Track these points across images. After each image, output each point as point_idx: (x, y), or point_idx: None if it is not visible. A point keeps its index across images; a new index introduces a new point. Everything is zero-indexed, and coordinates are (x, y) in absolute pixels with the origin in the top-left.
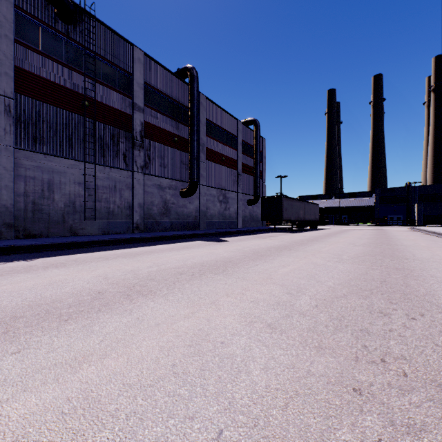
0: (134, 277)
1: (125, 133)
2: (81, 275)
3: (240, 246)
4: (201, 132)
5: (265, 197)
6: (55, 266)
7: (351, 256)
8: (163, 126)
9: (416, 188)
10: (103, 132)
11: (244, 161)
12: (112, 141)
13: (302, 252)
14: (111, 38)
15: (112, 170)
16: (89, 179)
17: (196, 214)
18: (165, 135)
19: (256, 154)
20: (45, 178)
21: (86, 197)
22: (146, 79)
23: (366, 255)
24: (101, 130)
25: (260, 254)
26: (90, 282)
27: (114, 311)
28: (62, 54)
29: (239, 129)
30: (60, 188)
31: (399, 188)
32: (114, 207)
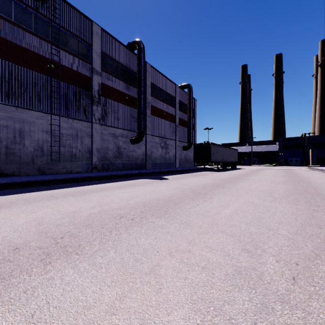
0: (70, 222)
1: (85, 92)
2: (16, 218)
3: (179, 184)
4: (147, 93)
5: (197, 143)
6: (0, 207)
7: (282, 194)
8: (116, 87)
9: (309, 137)
10: (67, 91)
11: (180, 116)
12: (75, 97)
13: (235, 190)
14: (74, 14)
15: (74, 121)
16: (55, 128)
17: (143, 157)
18: (118, 94)
19: (189, 111)
20: (17, 127)
21: (52, 143)
22: (102, 49)
23: (294, 194)
24: (65, 88)
25: (198, 192)
26: (17, 230)
27: (9, 292)
28: (32, 25)
29: (177, 91)
30: (30, 135)
31: (297, 137)
32: (76, 151)
